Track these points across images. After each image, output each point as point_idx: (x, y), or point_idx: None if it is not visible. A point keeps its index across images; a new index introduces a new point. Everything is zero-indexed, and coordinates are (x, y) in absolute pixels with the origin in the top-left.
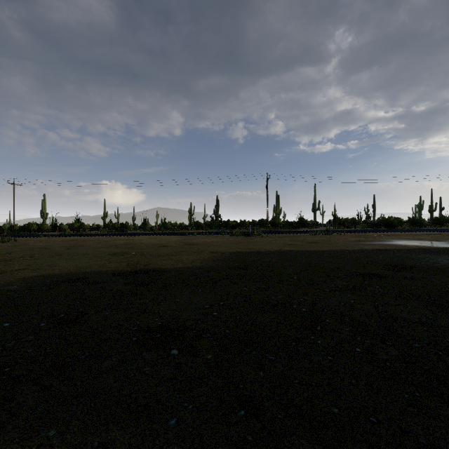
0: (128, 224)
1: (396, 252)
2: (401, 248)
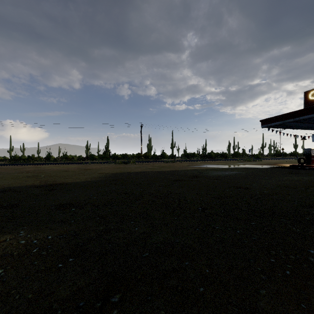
0: (34, 156)
1: (199, 170)
2: (205, 168)
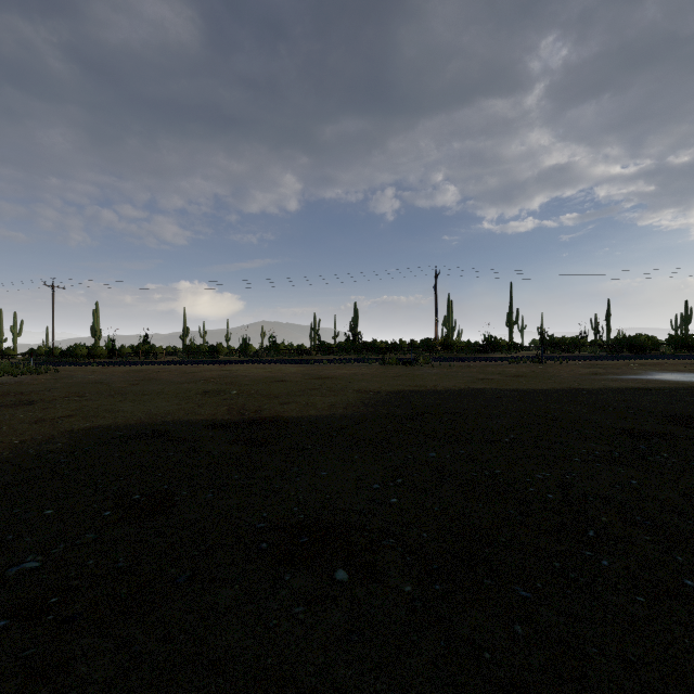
0: (220, 347)
1: (669, 394)
2: (674, 385)
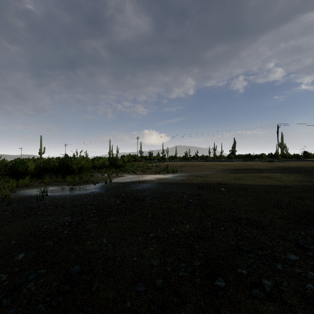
0: (186, 156)
1: None
2: None
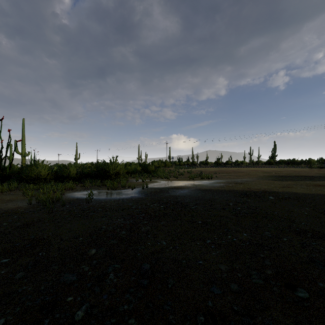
0: (219, 162)
1: None
2: None
